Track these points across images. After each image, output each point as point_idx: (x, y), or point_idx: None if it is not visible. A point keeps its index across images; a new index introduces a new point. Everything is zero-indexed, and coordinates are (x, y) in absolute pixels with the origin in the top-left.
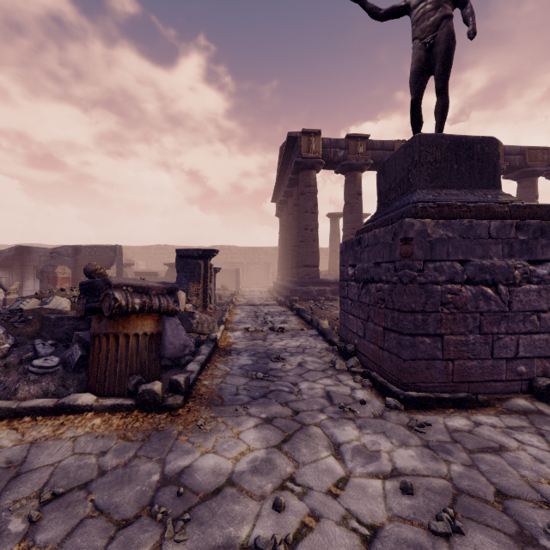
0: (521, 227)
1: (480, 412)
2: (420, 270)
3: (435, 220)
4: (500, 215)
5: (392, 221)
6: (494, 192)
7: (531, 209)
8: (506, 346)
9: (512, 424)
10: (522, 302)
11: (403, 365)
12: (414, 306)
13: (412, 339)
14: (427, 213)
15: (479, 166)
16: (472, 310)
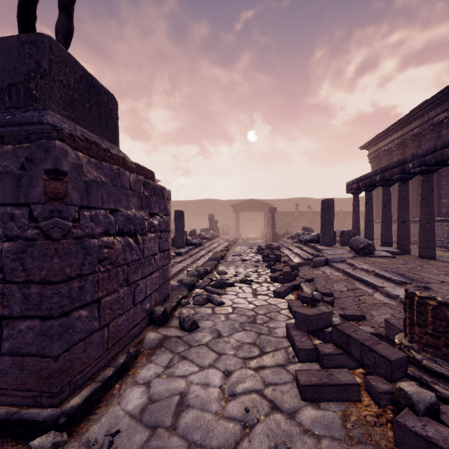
0: (145, 184)
1: (138, 367)
2: (76, 219)
3: (87, 156)
4: (131, 170)
5: (3, 140)
6: (116, 147)
7: (146, 171)
8: (141, 290)
9: (165, 361)
10: (148, 249)
11: (54, 366)
12: (69, 271)
13: (67, 319)
14: (76, 144)
15: (106, 117)
16: (122, 263)
